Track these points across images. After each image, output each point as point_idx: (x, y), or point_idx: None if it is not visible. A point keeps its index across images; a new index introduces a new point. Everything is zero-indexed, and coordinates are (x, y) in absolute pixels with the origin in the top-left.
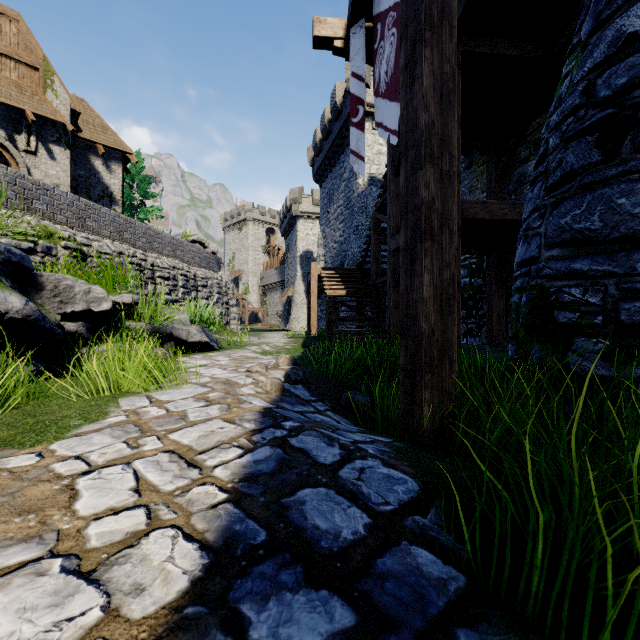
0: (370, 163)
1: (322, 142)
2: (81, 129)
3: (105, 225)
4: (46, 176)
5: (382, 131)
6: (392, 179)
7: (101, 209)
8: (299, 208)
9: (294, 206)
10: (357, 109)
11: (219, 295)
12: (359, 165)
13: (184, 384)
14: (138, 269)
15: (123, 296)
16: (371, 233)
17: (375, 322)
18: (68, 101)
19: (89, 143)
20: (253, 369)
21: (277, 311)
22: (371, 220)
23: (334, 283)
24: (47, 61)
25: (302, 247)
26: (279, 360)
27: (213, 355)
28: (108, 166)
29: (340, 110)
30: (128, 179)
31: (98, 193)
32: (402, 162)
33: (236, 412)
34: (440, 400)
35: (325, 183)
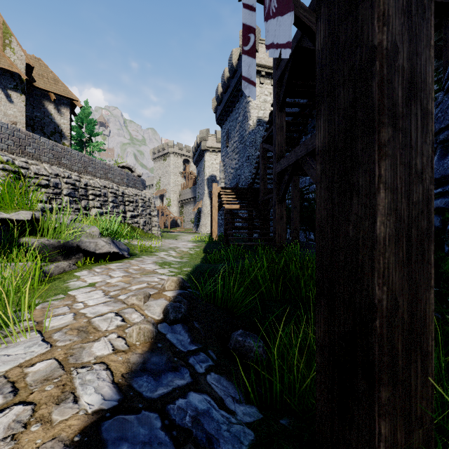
0: (258, 109)
1: (222, 94)
2: (35, 80)
3: (44, 152)
4: (5, 115)
5: (273, 50)
6: (277, 114)
7: (40, 139)
8: (206, 144)
9: (202, 143)
10: (248, 37)
11: (143, 208)
12: (250, 90)
13: (28, 332)
14: (72, 188)
15: (20, 213)
16: (259, 160)
17: (262, 230)
18: (23, 57)
19: (43, 92)
20: (128, 301)
21: (191, 219)
22: (259, 149)
23: (230, 199)
24: (6, 25)
25: (208, 172)
26: (165, 283)
27: (113, 268)
28: (59, 109)
29: (236, 69)
30: (79, 121)
31: (51, 130)
32: (321, 10)
33: (25, 446)
34: (407, 433)
35: (225, 125)
